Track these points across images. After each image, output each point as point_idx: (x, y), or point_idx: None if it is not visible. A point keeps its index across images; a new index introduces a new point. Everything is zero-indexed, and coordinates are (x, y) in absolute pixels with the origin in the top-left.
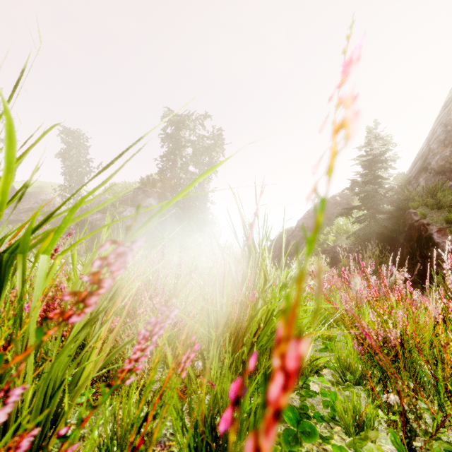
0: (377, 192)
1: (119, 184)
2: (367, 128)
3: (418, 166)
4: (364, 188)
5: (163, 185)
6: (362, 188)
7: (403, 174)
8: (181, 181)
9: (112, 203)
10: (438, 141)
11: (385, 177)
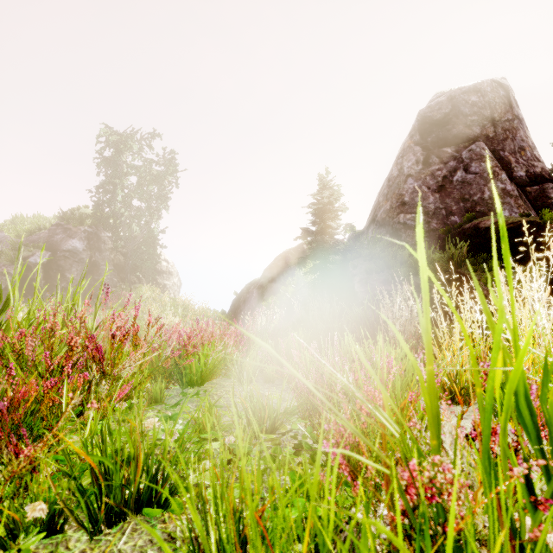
0: (326, 242)
1: (29, 218)
2: (319, 175)
3: (371, 217)
4: (316, 238)
5: (95, 222)
6: (315, 237)
7: (350, 225)
8: (122, 219)
9: (11, 245)
10: (384, 195)
11: (334, 227)
